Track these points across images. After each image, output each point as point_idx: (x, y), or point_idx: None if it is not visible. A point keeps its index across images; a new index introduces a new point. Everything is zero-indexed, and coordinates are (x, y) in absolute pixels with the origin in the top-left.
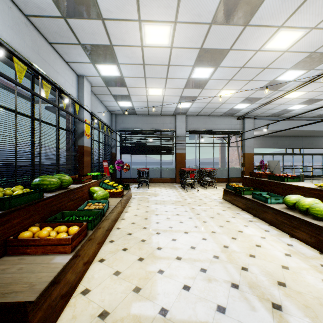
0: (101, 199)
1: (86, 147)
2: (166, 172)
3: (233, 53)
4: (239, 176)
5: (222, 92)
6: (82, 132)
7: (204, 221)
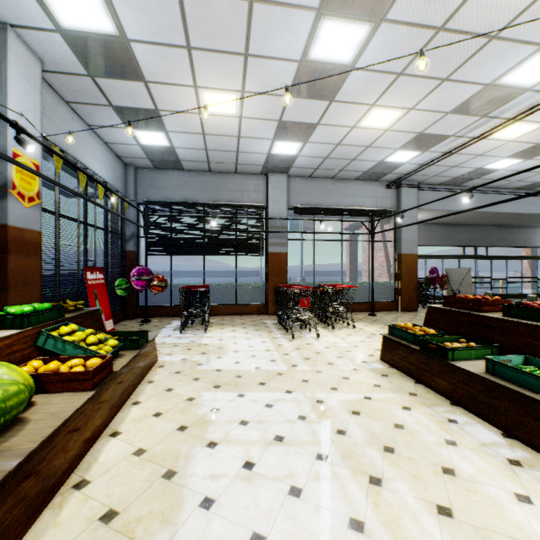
0: None
1: (19, 231)
2: (247, 292)
3: None
4: (390, 299)
5: (373, 113)
6: None
7: (374, 479)
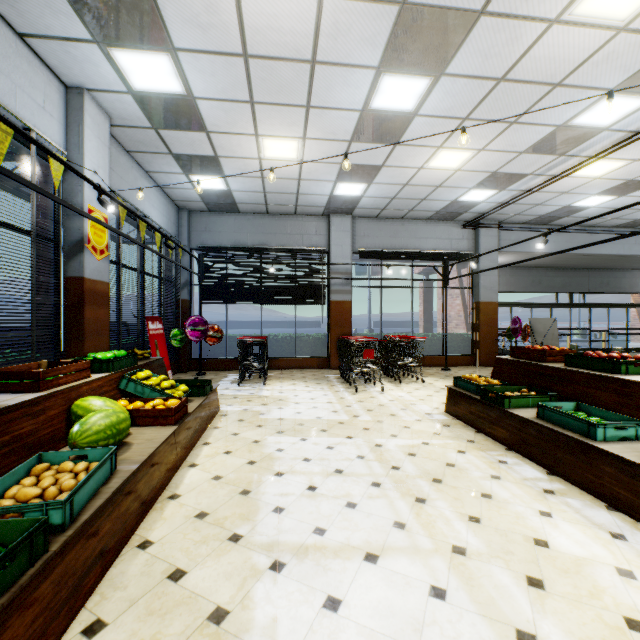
0: (95, 441)
1: (93, 282)
2: (307, 344)
3: (487, 27)
4: (467, 352)
5: (441, 155)
6: (78, 241)
7: (419, 499)
